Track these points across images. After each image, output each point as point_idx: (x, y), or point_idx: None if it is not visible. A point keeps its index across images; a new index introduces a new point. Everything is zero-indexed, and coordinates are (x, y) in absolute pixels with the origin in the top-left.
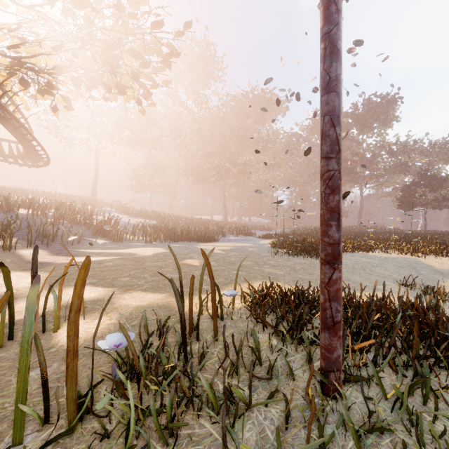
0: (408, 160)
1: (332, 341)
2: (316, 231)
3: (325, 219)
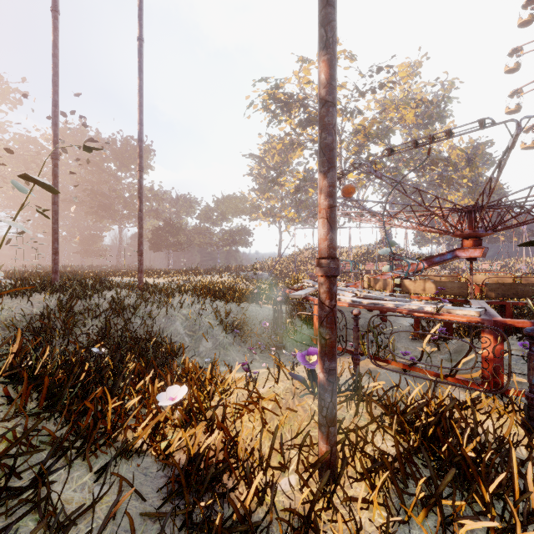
0: (160, 207)
1: (56, 276)
2: (65, 268)
3: (54, 241)
